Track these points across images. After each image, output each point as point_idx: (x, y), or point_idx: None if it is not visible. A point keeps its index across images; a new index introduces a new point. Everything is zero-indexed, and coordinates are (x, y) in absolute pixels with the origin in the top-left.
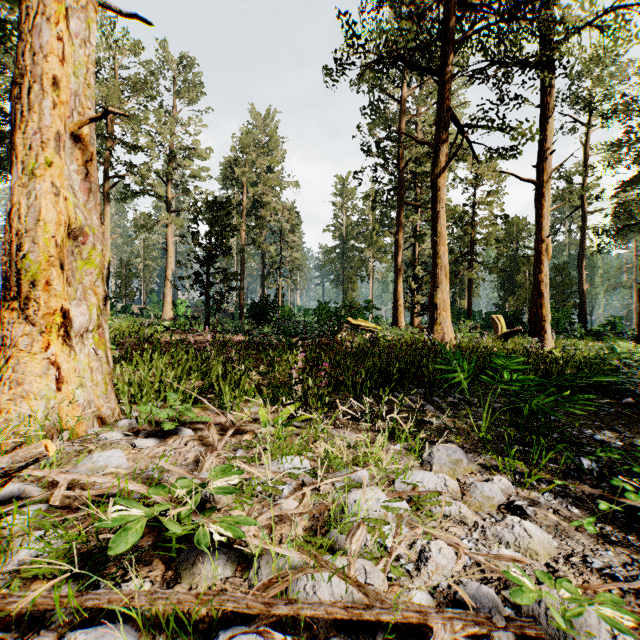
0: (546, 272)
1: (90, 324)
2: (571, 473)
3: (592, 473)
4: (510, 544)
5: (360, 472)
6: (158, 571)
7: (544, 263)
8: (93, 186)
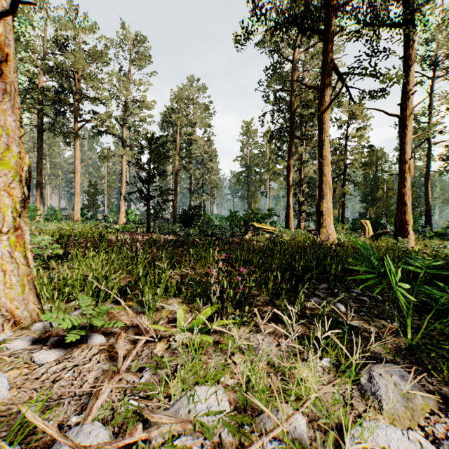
0: (409, 186)
1: (4, 226)
2: None
3: None
4: None
5: (294, 418)
6: None
7: (407, 179)
8: (9, 87)
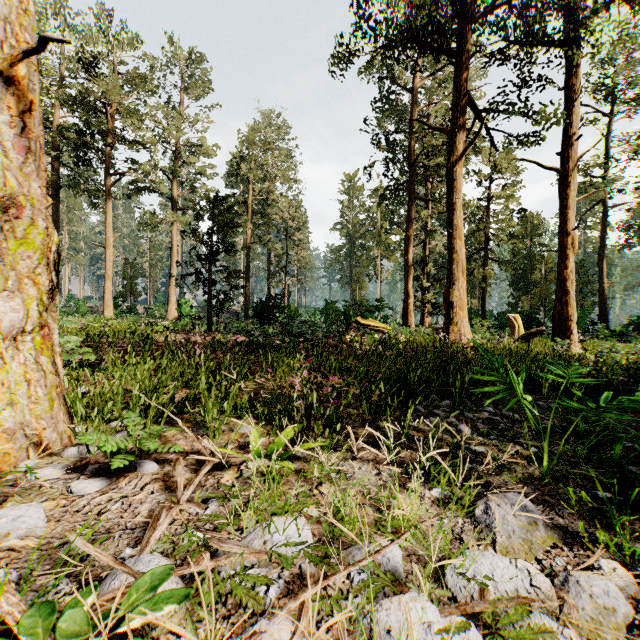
0: (572, 268)
1: (28, 323)
2: None
3: None
4: None
5: (389, 549)
6: None
7: (570, 258)
8: (33, 144)
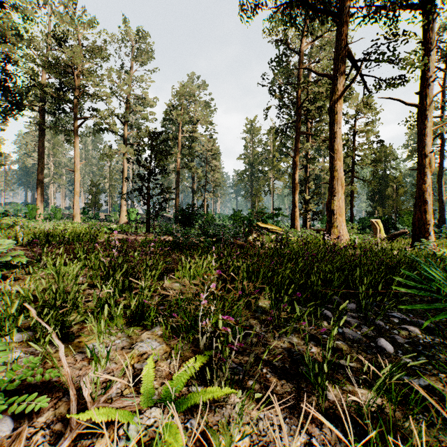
0: (429, 182)
1: None
2: None
3: None
4: None
5: None
6: None
7: (427, 175)
8: None
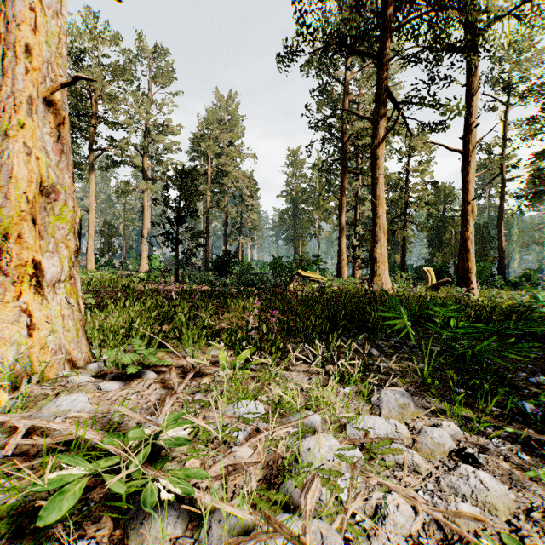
0: (472, 230)
1: (62, 275)
2: (515, 417)
3: (535, 417)
4: (467, 497)
5: (312, 417)
6: (106, 529)
7: (470, 222)
8: (65, 147)
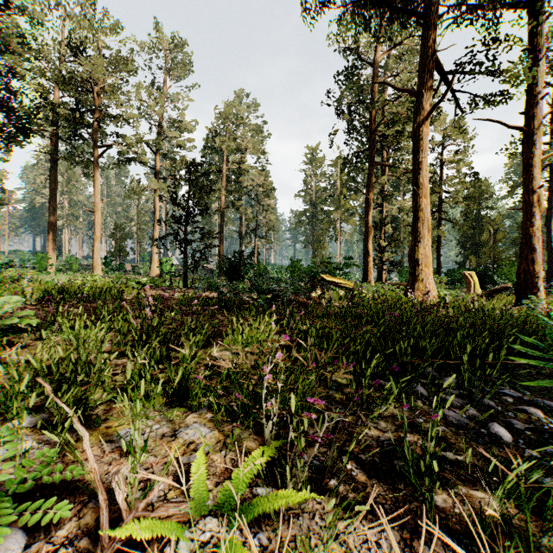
0: (538, 225)
1: None
2: None
3: None
4: None
5: None
6: None
7: (535, 215)
8: None
